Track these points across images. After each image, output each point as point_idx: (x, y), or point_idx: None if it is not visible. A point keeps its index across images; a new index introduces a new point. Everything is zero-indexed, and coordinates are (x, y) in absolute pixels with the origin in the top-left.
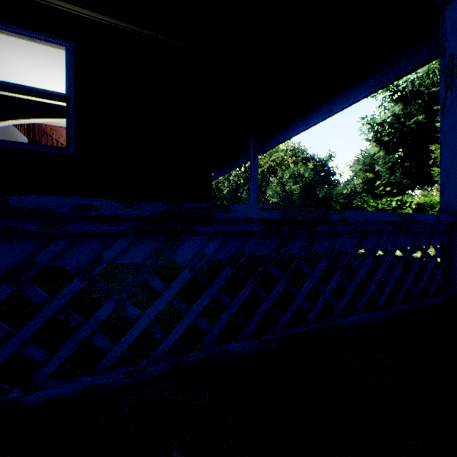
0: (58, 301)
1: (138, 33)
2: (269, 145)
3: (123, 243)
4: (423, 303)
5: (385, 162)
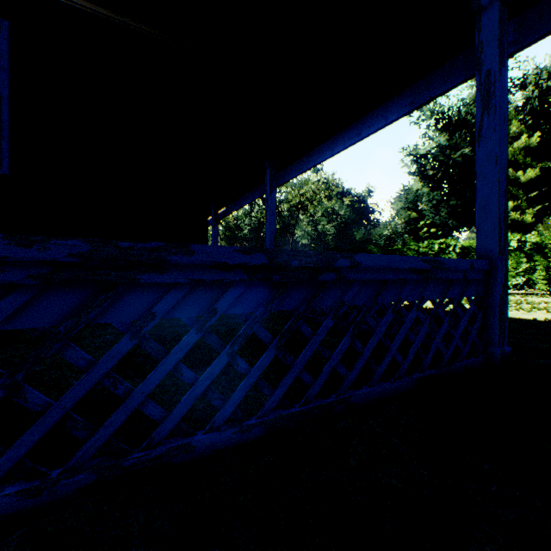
0: None
1: (105, 17)
2: (290, 174)
3: (17, 299)
4: (455, 367)
5: (430, 199)
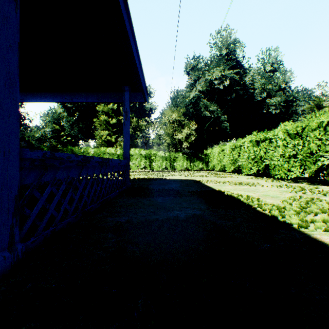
0: (61, 192)
1: None
2: None
3: (73, 170)
4: (123, 189)
5: (69, 120)
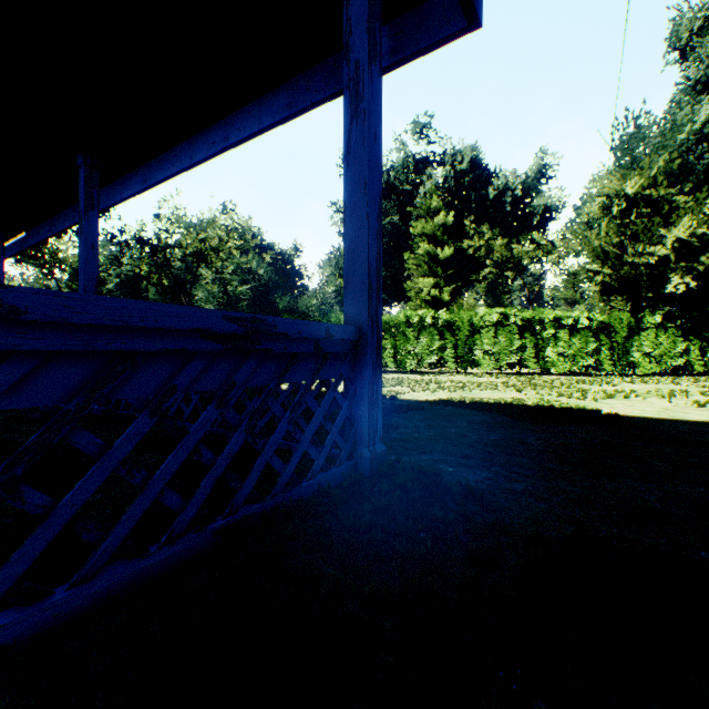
0: None
1: None
2: (131, 186)
3: None
4: (300, 490)
5: None
